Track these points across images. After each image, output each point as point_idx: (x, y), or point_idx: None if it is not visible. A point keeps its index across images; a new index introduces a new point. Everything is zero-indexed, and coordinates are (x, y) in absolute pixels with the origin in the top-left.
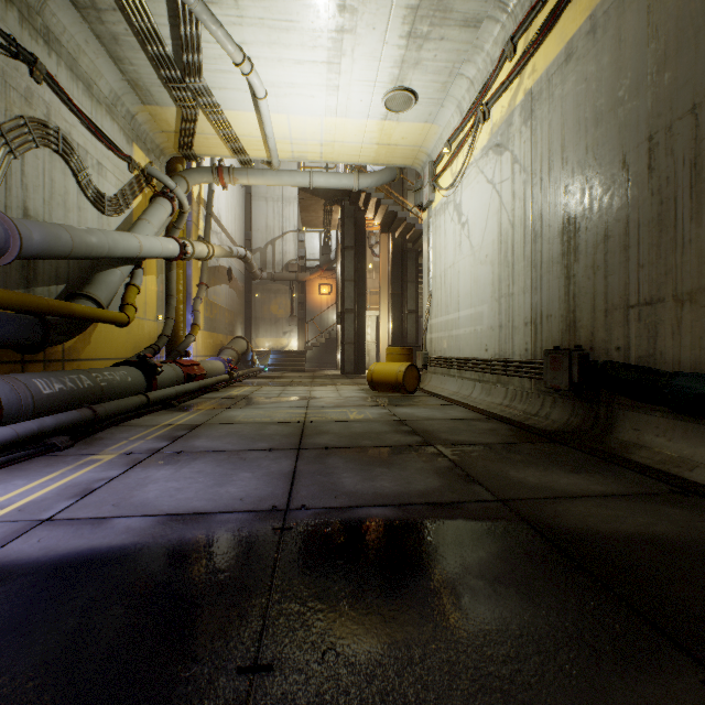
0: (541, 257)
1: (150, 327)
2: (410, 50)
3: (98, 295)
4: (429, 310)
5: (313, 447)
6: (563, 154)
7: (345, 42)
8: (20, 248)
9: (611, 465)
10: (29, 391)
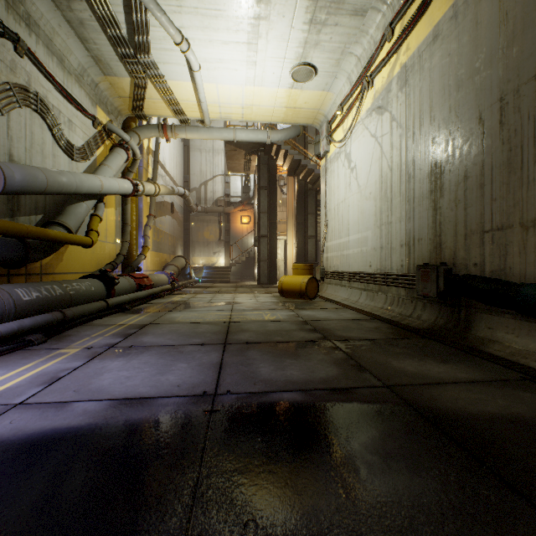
0: (413, 193)
1: (110, 248)
2: (311, 33)
3: (68, 223)
4: (325, 235)
5: (236, 342)
6: (431, 113)
7: (261, 27)
8: (4, 185)
9: (472, 356)
10: (11, 298)
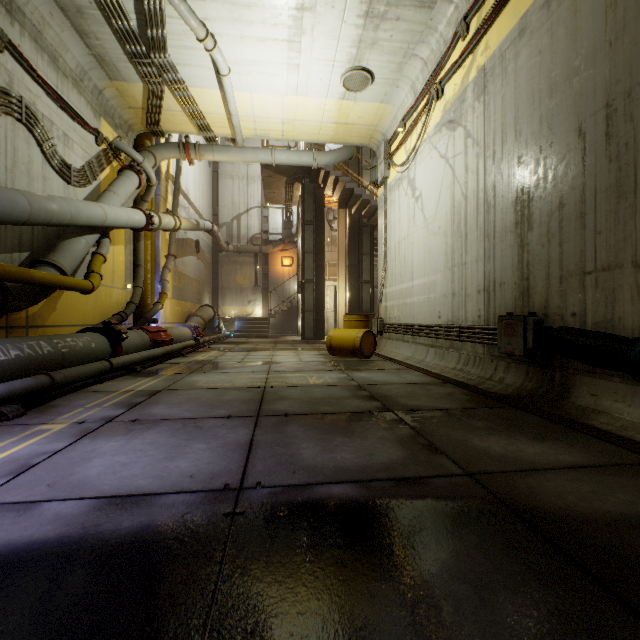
0: (494, 226)
1: (118, 295)
2: (367, 29)
3: (62, 263)
4: (384, 279)
5: (272, 414)
6: (516, 126)
7: (305, 20)
8: None
9: (573, 431)
10: None
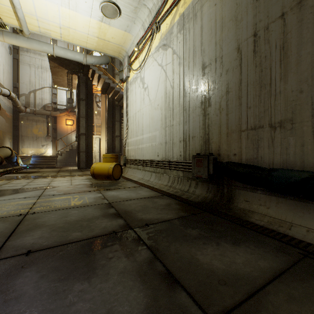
0: (189, 104)
1: None
2: None
3: None
4: (127, 134)
5: (11, 255)
6: (202, 47)
7: None
8: None
9: (248, 230)
10: None
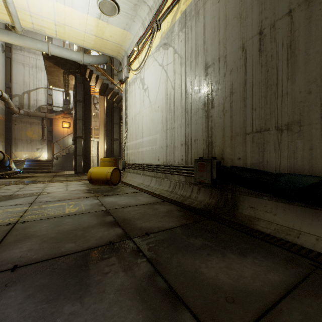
0: (191, 106)
1: None
2: None
3: None
4: (126, 137)
5: None
6: (204, 46)
7: None
8: None
9: (254, 239)
10: None
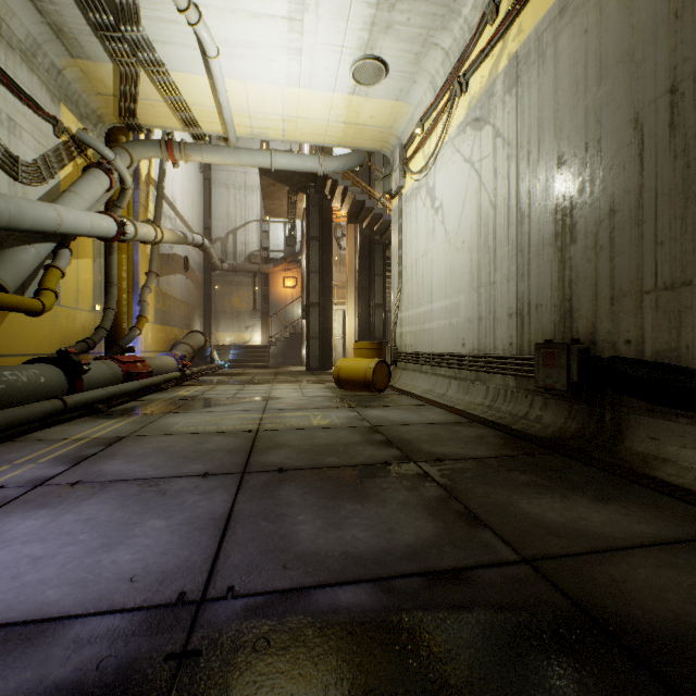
0: (529, 239)
1: (84, 318)
2: (381, 9)
3: (1, 276)
4: (398, 302)
5: (262, 470)
6: (556, 121)
7: None
8: None
9: (639, 487)
10: None
